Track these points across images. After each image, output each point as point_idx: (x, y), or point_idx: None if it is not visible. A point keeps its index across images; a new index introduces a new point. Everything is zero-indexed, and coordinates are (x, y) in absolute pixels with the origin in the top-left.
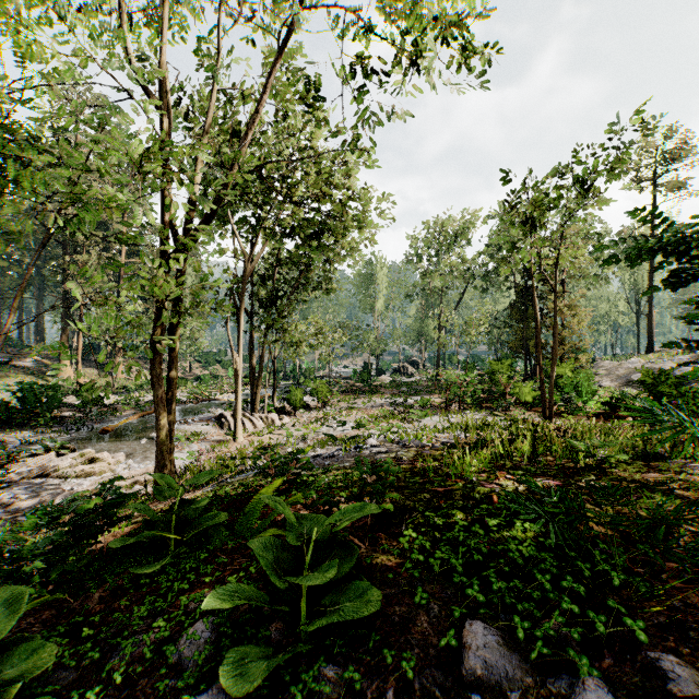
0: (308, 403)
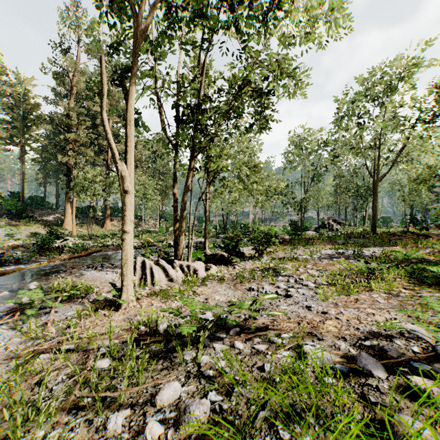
0: (242, 251)
